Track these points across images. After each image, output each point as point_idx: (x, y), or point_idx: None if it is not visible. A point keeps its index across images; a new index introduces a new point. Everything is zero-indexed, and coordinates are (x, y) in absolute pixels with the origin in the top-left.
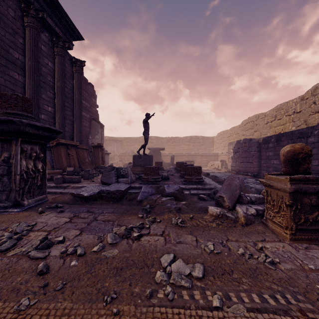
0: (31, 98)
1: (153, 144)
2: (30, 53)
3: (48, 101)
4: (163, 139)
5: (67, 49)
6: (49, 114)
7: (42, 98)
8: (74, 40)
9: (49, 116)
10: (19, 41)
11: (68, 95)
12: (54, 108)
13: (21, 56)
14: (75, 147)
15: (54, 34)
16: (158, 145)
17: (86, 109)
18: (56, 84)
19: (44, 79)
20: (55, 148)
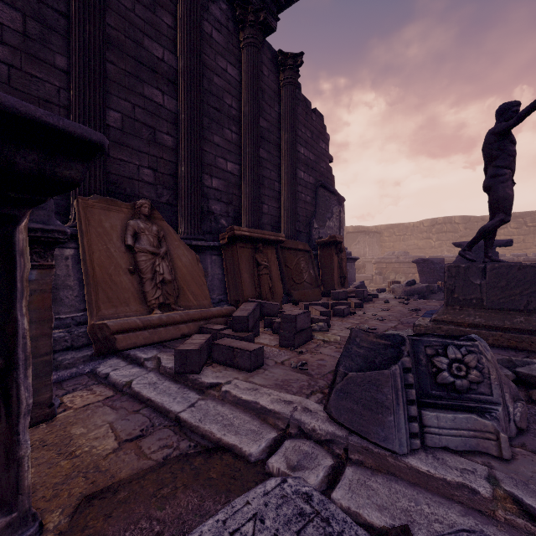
0: (184, 140)
1: (458, 235)
2: (183, 41)
3: (227, 150)
4: (486, 221)
5: (265, 33)
6: (229, 177)
7: (214, 145)
8: (279, 12)
9: (229, 182)
10: (164, 21)
11: (268, 136)
12: (238, 164)
13: (169, 53)
14: (277, 247)
15: (237, 1)
16: (472, 235)
17: (307, 165)
18: (242, 112)
19: (218, 104)
20: (228, 250)
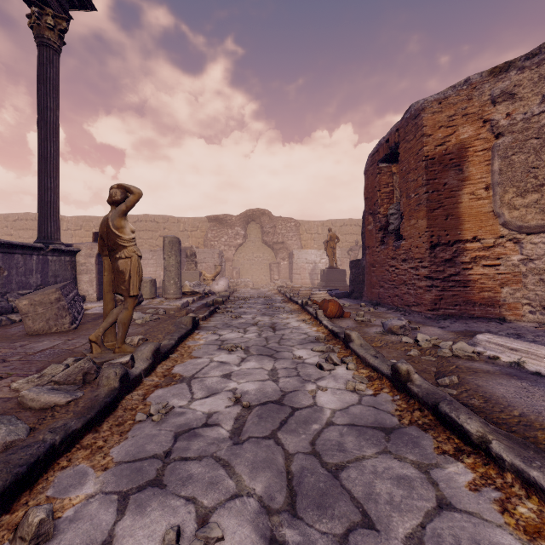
0: None
1: None
2: None
3: None
4: None
5: None
6: None
7: None
8: None
9: None
10: None
11: None
12: None
13: None
14: None
15: None
16: None
17: None
18: None
19: None
20: None
